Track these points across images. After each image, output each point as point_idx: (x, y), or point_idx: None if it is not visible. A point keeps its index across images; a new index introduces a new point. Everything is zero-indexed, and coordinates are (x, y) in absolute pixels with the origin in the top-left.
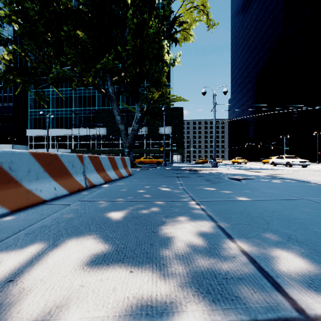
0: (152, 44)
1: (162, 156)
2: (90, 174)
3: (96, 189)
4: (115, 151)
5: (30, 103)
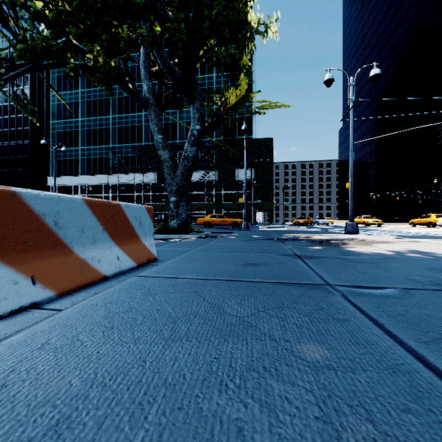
0: None
1: (239, 214)
2: None
3: None
4: None
5: (52, 139)
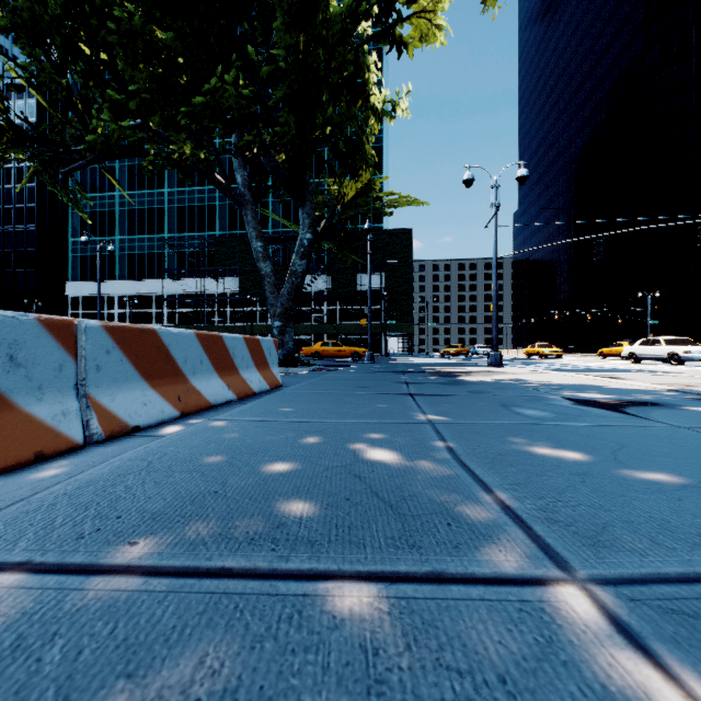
0: (338, 48)
1: (363, 341)
2: (112, 392)
3: (120, 450)
4: (259, 330)
5: (73, 223)
